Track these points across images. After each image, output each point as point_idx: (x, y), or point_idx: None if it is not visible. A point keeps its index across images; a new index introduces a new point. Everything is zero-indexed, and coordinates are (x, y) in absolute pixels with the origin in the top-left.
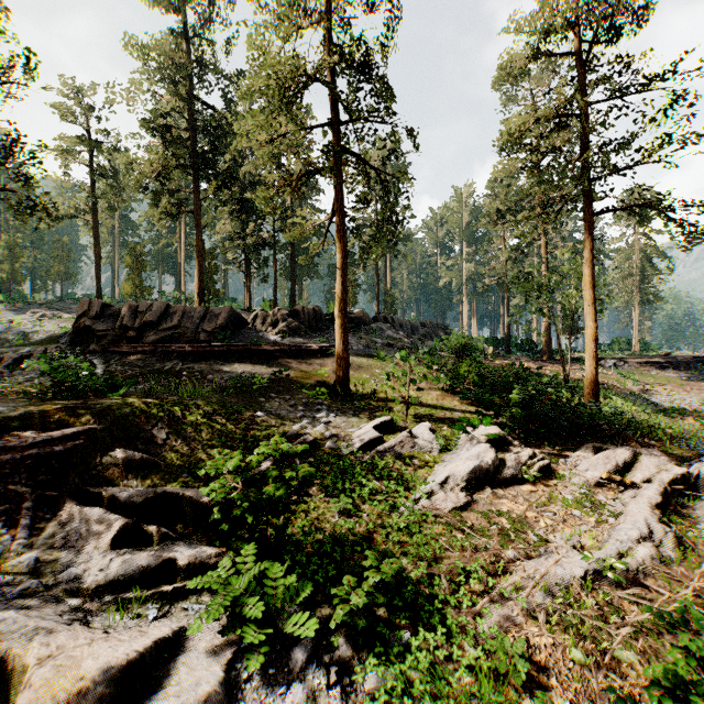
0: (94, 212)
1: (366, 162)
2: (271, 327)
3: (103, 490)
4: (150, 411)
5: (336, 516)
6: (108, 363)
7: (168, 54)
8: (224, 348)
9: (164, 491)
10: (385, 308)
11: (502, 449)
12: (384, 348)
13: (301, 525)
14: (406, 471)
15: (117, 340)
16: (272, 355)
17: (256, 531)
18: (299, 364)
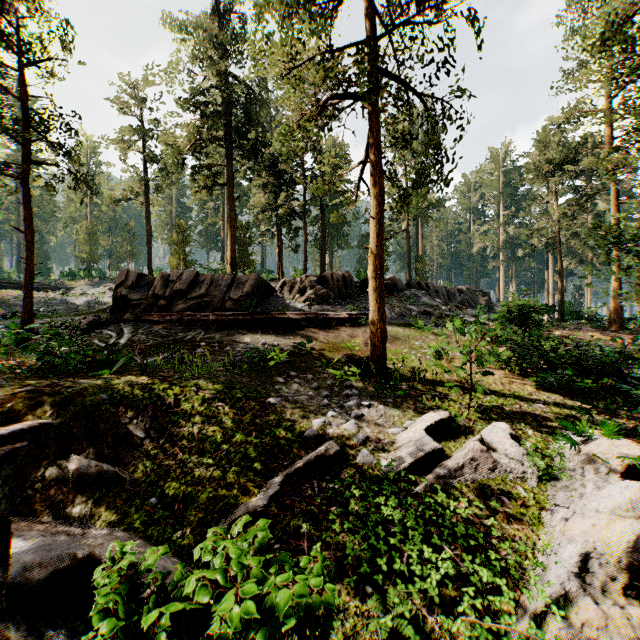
0: (145, 194)
1: (407, 84)
2: (298, 294)
3: (30, 525)
4: (133, 397)
5: None
6: (135, 332)
7: (200, 26)
8: (249, 316)
9: (89, 554)
10: (417, 275)
11: None
12: (420, 316)
13: None
14: (493, 523)
15: (149, 309)
16: (297, 324)
17: None
18: (326, 334)
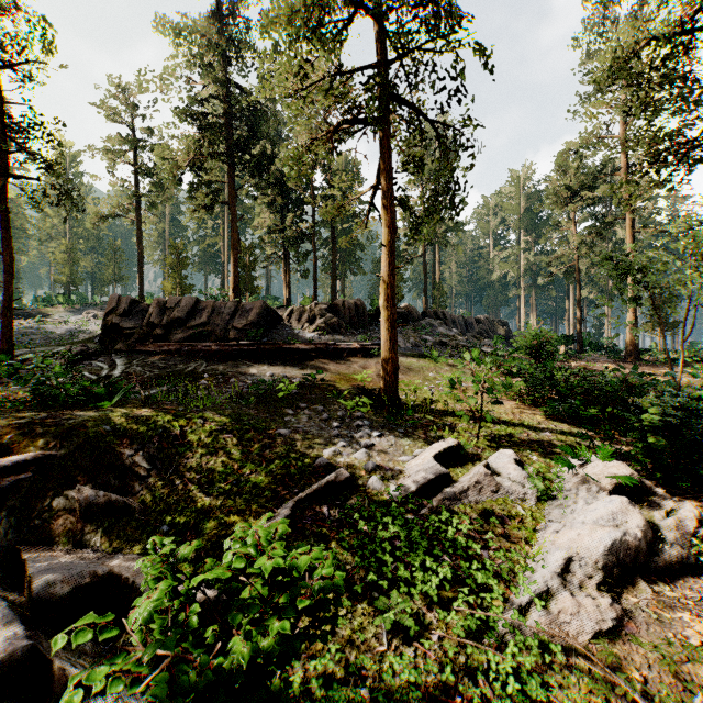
0: (136, 211)
1: (419, 110)
2: (307, 323)
3: (41, 552)
4: (137, 429)
5: (382, 636)
6: (129, 363)
7: (200, 31)
8: (254, 346)
9: (109, 571)
10: (434, 304)
11: (638, 501)
12: (436, 346)
13: (321, 665)
14: (492, 537)
15: (144, 338)
16: (306, 355)
17: (228, 701)
18: (337, 366)
